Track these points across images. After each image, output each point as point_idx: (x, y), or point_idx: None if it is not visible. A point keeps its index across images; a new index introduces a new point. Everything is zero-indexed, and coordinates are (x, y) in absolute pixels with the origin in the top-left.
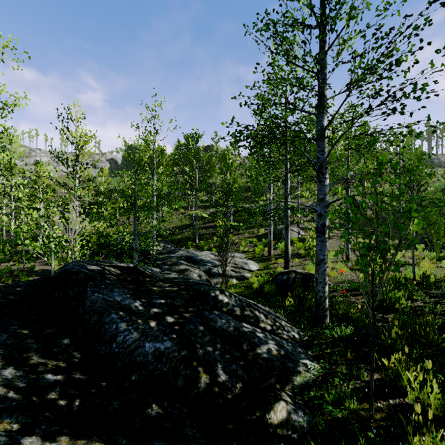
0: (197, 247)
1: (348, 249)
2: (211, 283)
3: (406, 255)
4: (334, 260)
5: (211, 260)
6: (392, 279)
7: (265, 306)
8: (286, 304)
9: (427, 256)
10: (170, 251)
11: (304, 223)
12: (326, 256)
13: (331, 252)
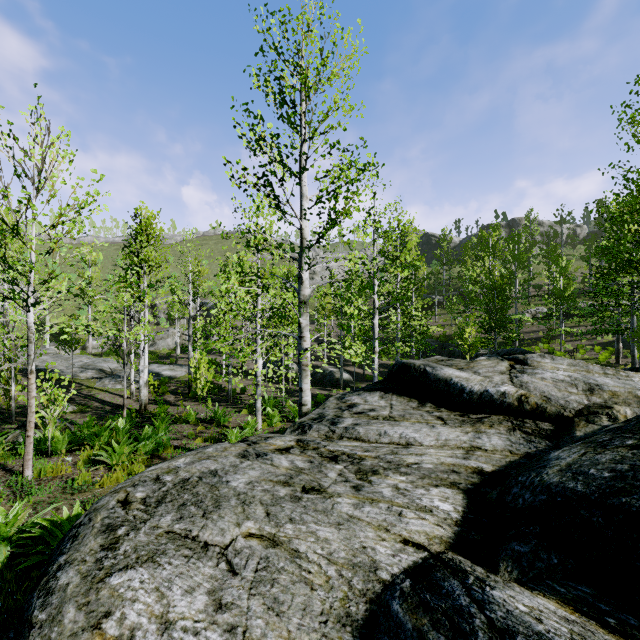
0: None
1: None
2: None
3: None
4: None
5: None
6: None
7: None
8: None
9: None
10: None
11: None
12: None
13: None
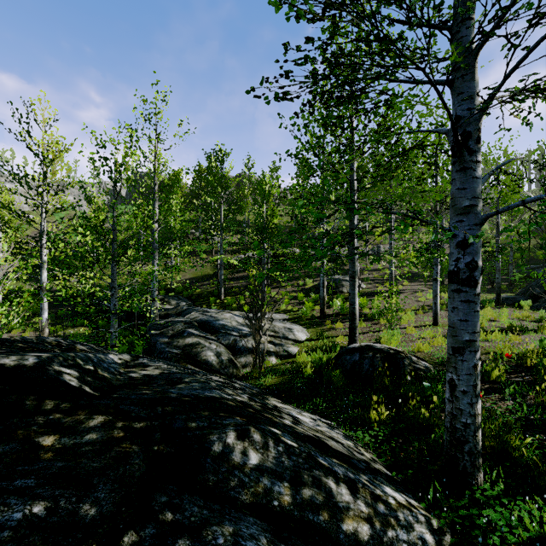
0: (223, 305)
1: (437, 309)
2: (235, 365)
3: (512, 316)
4: (416, 324)
5: (239, 326)
6: (542, 363)
7: (330, 418)
8: (370, 419)
9: (544, 318)
10: (181, 311)
11: (363, 273)
12: (476, 334)
13: (409, 312)
